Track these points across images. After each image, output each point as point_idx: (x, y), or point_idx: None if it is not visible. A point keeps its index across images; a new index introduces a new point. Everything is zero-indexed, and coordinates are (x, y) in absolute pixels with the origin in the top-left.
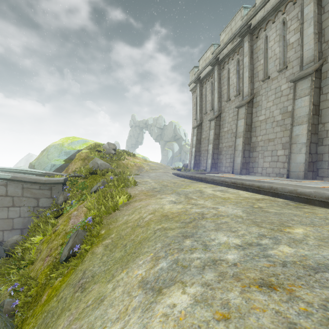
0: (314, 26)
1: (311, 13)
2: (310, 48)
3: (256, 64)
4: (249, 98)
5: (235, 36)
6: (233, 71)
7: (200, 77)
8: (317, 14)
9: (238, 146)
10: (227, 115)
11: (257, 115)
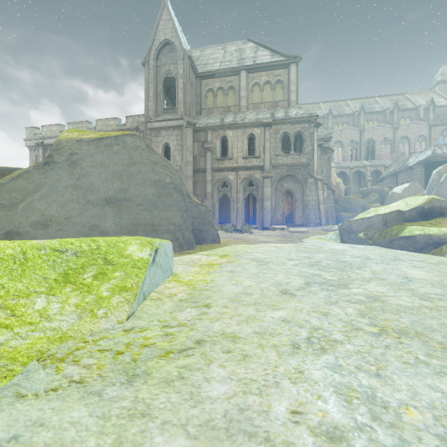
0: None
1: None
2: None
3: None
4: None
5: None
6: None
7: (44, 142)
8: None
9: None
10: None
11: None
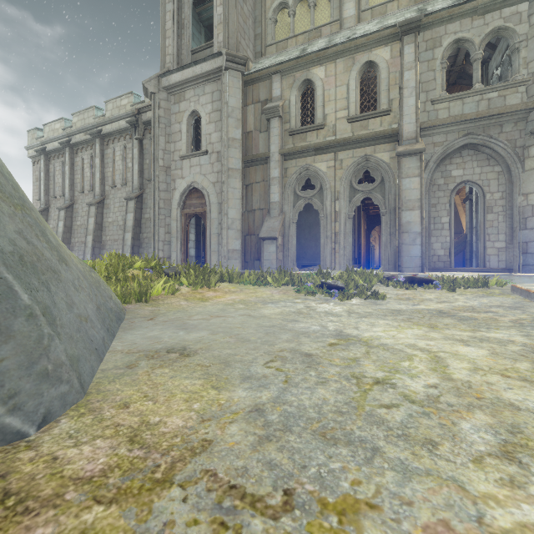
0: (138, 165)
1: (137, 155)
2: (137, 179)
3: (107, 169)
4: (99, 199)
5: (88, 130)
6: (87, 163)
7: (45, 148)
8: (140, 158)
9: (89, 243)
10: (81, 208)
11: (107, 216)
